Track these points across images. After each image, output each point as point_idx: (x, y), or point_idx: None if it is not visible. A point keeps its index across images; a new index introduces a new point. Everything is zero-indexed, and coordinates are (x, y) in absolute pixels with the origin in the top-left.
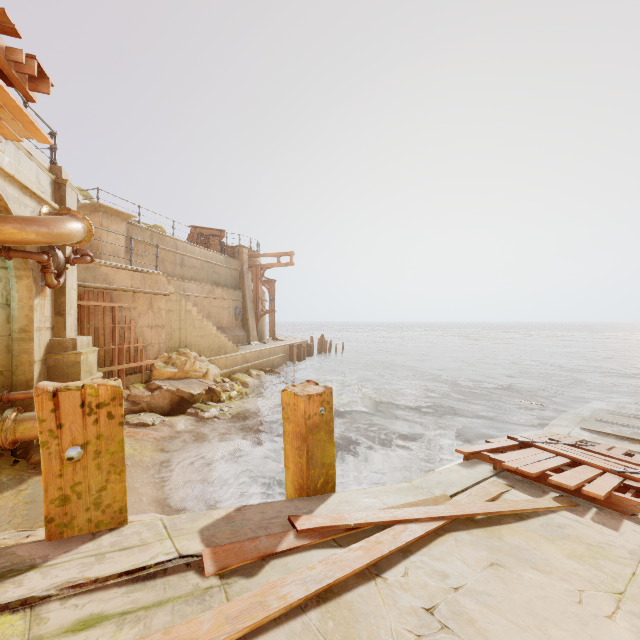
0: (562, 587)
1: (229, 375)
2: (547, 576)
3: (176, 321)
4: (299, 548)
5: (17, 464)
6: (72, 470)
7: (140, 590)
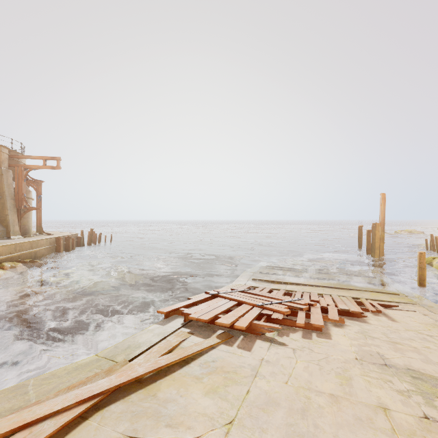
0: None
1: None
2: (175, 431)
3: None
4: None
5: None
6: None
7: None
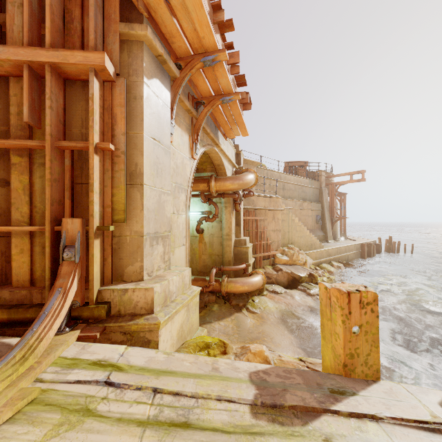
0: None
1: (317, 264)
2: None
3: (286, 227)
4: None
5: (226, 304)
6: (354, 339)
7: (434, 439)
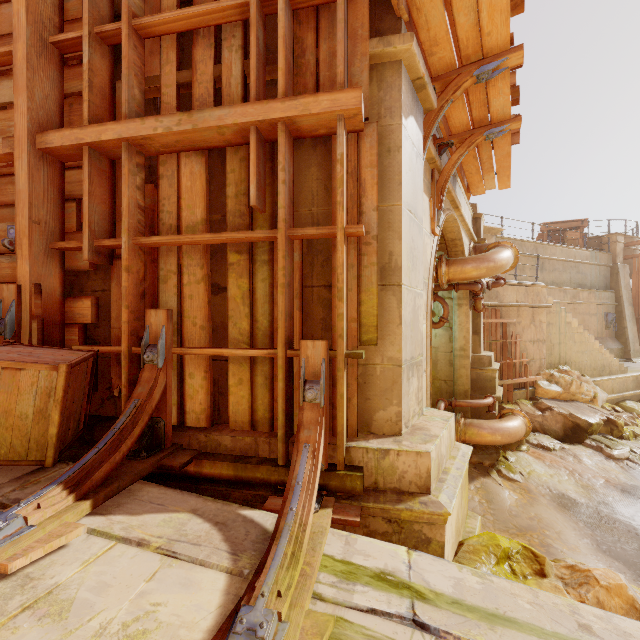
0: None
1: (616, 402)
2: None
3: (555, 335)
4: None
5: None
6: None
7: None
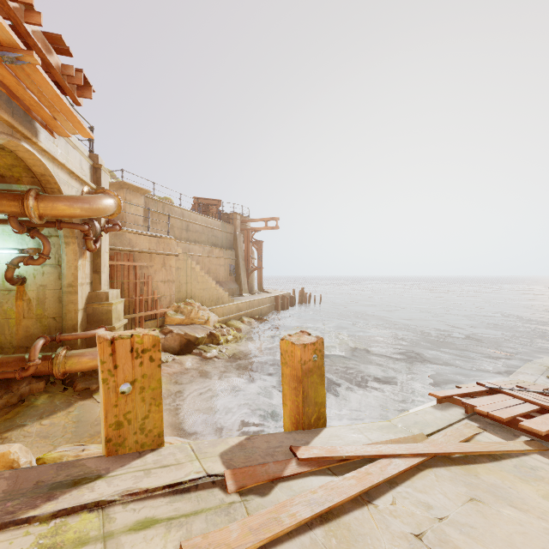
0: (540, 525)
1: (225, 322)
2: (524, 514)
3: (183, 277)
4: (300, 474)
5: (66, 391)
6: (124, 401)
7: (180, 501)
